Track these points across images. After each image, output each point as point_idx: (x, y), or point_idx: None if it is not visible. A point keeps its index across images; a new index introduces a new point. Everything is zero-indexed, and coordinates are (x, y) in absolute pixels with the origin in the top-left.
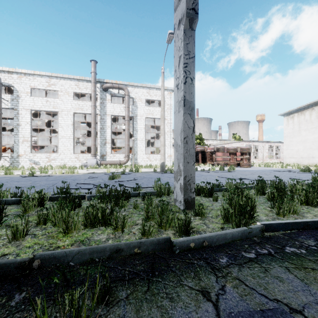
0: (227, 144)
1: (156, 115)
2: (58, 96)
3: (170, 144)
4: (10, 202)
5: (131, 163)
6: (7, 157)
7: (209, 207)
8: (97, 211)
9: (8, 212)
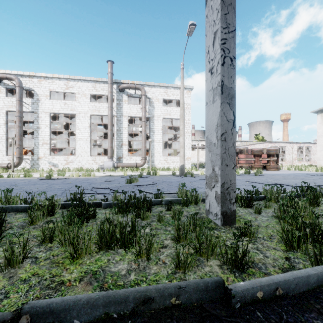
0: (250, 145)
1: (173, 115)
2: (76, 98)
3: (188, 146)
4: (19, 210)
5: (148, 165)
6: (28, 160)
7: (254, 223)
8: (114, 229)
9: (14, 222)
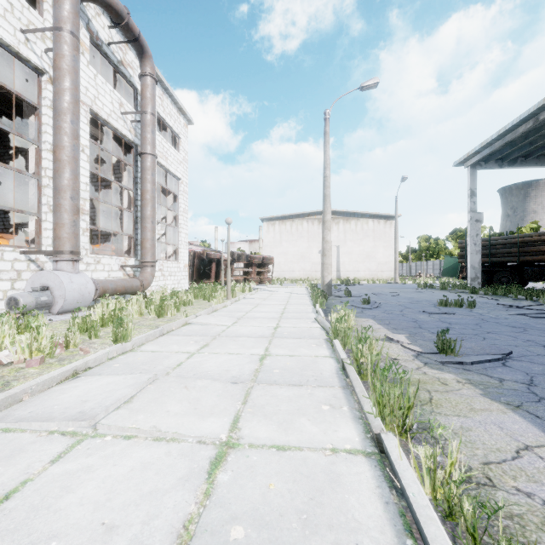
0: None
1: (171, 163)
2: None
3: (186, 240)
4: None
5: None
6: None
7: None
8: None
9: None
